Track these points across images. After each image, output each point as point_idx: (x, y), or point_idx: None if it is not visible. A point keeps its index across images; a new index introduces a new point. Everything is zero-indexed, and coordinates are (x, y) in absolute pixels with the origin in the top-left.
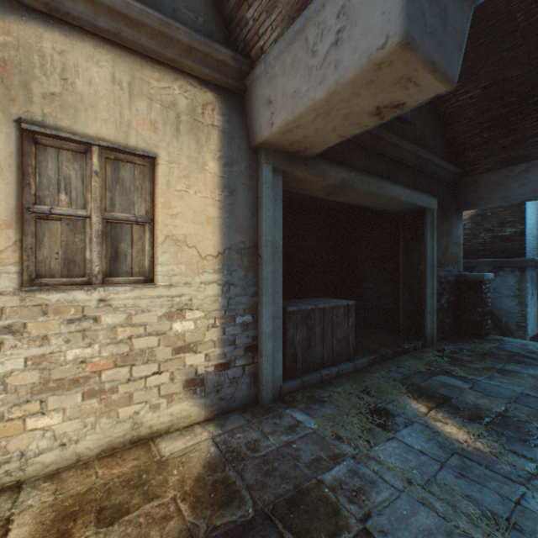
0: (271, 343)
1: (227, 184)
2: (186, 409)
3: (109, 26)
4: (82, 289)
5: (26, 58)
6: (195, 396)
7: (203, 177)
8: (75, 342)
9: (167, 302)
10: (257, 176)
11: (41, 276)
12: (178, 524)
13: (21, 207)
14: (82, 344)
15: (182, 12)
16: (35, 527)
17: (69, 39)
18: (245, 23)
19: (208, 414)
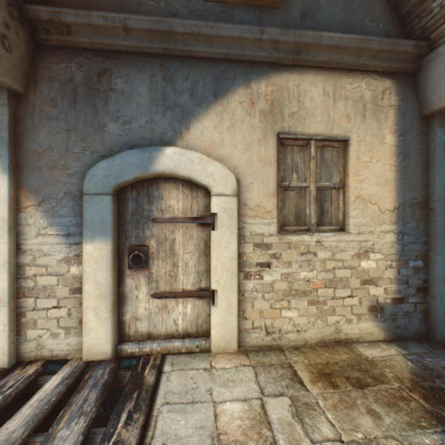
0: (444, 287)
1: (400, 151)
2: (369, 328)
3: (324, 58)
4: (306, 234)
5: (281, 96)
6: (376, 319)
7: (382, 149)
8: (303, 267)
9: (356, 245)
10: (427, 140)
11: (284, 225)
12: (419, 405)
13: (277, 184)
14: (307, 269)
15: (366, 26)
16: (310, 373)
17: (300, 75)
18: (428, 13)
19: (385, 336)
